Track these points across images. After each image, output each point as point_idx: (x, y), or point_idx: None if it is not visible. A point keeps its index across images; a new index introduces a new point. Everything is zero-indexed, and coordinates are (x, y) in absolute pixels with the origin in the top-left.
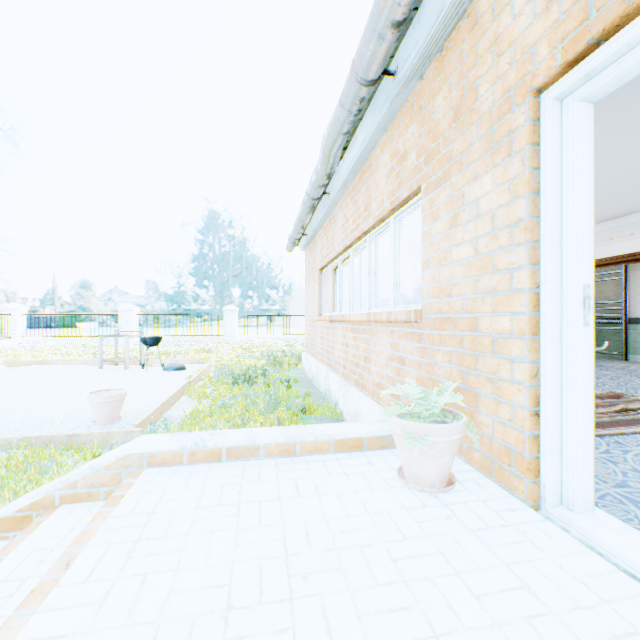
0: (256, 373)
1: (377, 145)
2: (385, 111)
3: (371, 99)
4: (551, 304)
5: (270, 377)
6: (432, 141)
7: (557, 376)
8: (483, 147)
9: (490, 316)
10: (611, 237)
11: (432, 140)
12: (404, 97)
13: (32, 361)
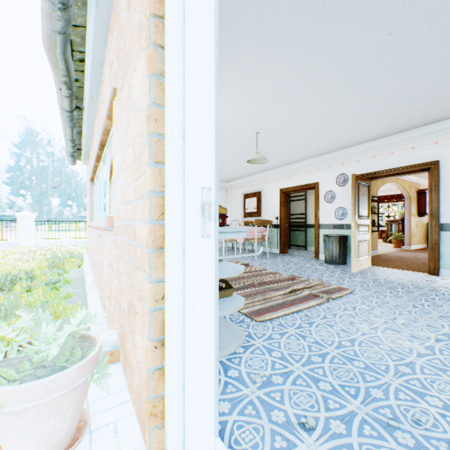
0: (14, 279)
1: (105, 58)
2: (95, 14)
3: (86, 2)
4: (172, 210)
5: (39, 280)
6: (121, 40)
7: (180, 299)
8: (137, 32)
9: (141, 224)
10: (297, 173)
11: (121, 39)
12: (108, 0)
13: None
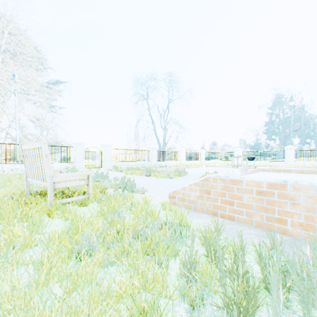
0: None
1: None
2: None
3: None
4: None
5: None
6: None
7: None
8: None
9: None
10: None
11: None
12: None
13: (211, 165)
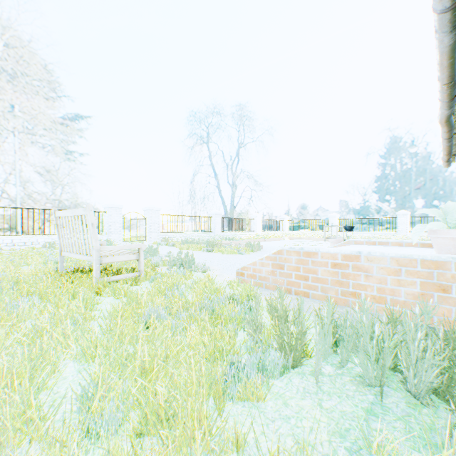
0: None
1: None
2: None
3: None
4: None
5: None
6: None
7: None
8: None
9: None
10: None
11: None
12: None
13: (296, 238)
